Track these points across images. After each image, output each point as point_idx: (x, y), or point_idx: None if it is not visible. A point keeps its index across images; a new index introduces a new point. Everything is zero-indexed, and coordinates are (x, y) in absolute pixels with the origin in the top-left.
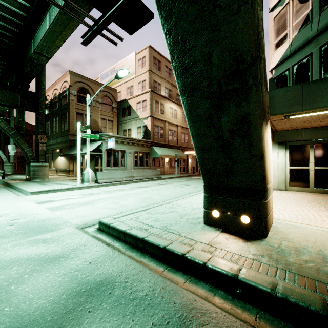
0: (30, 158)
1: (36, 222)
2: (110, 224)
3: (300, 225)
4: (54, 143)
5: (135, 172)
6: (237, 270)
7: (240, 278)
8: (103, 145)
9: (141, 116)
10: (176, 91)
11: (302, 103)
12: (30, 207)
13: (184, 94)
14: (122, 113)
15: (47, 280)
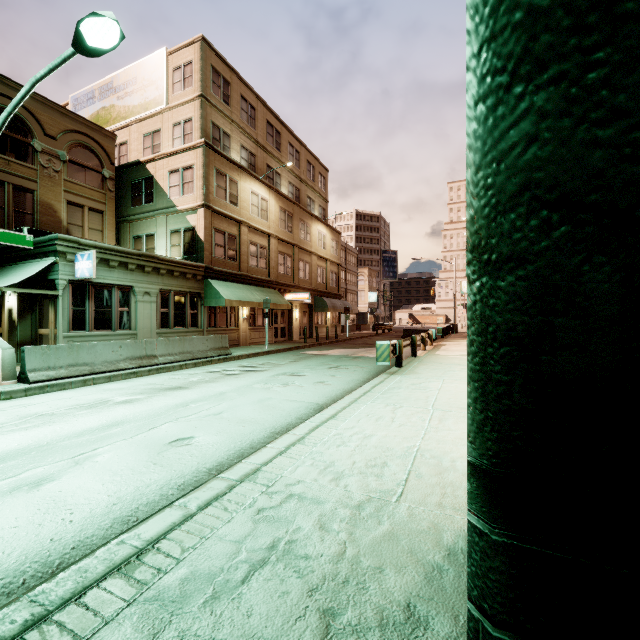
0: None
1: None
2: None
3: None
4: None
5: (159, 345)
6: None
7: None
8: (61, 270)
9: (180, 205)
10: (266, 160)
11: None
12: None
13: None
14: (130, 194)
15: None
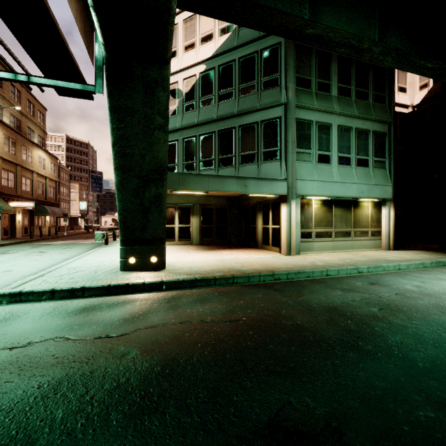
0: None
1: None
2: (20, 291)
3: (178, 261)
4: None
5: None
6: (161, 279)
7: (165, 281)
8: None
9: None
10: None
11: (180, 185)
12: None
13: (120, 170)
14: None
15: (32, 323)
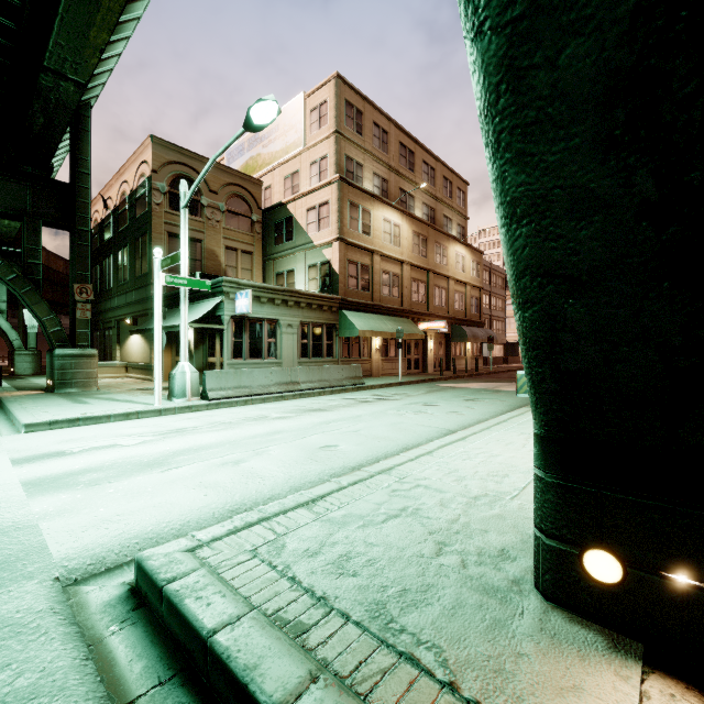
0: (54, 337)
1: None
2: (166, 582)
3: None
4: (121, 304)
5: (301, 373)
6: None
7: None
8: (225, 307)
9: (316, 240)
10: (399, 184)
11: None
12: None
13: None
14: (273, 234)
15: None
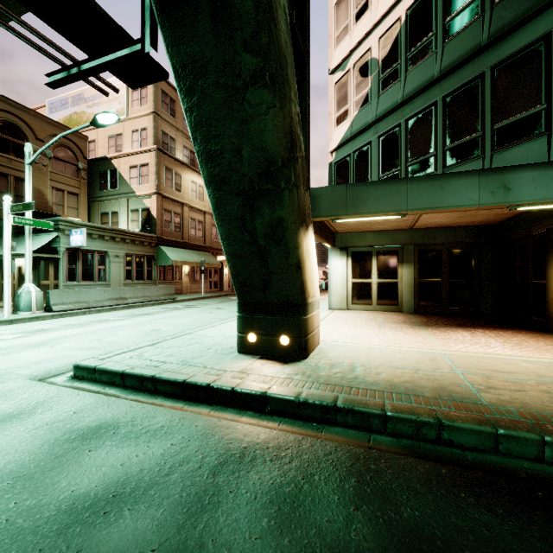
0: None
1: None
2: (96, 366)
3: (345, 344)
4: None
5: (128, 291)
6: (267, 388)
7: (269, 394)
8: (61, 241)
9: (138, 191)
10: None
11: (347, 206)
12: None
13: (210, 186)
14: (99, 181)
15: (10, 438)
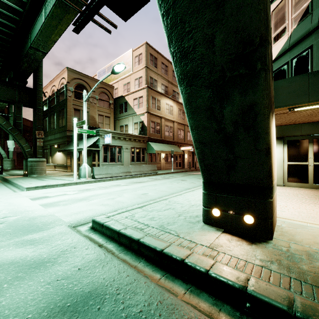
0: (28, 153)
1: (27, 220)
2: (104, 223)
3: (306, 225)
4: (52, 139)
5: (132, 168)
6: (244, 280)
7: (249, 291)
8: (100, 141)
9: (137, 112)
10: (172, 88)
11: (309, 94)
12: (23, 204)
13: (182, 83)
14: (119, 109)
15: (29, 291)
